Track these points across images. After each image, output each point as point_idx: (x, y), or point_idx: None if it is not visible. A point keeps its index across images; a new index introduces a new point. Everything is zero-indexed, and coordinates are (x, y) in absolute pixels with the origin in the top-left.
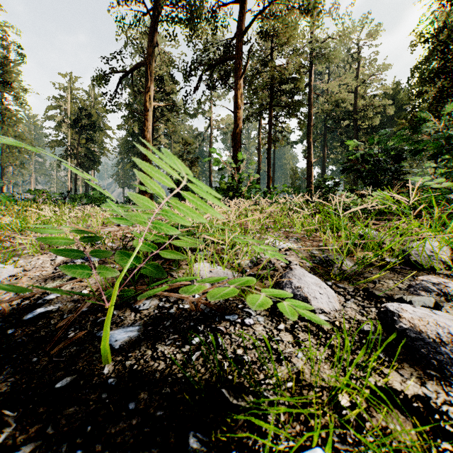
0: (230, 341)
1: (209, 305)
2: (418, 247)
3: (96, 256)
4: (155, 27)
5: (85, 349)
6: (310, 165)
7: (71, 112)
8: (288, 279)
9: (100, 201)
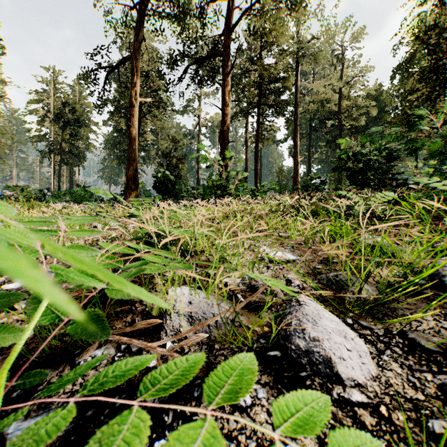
0: None
1: None
2: None
3: None
4: (141, 21)
5: None
6: (296, 163)
7: (55, 107)
8: (300, 327)
9: (83, 198)
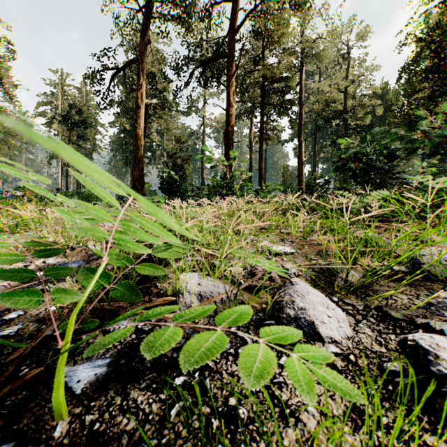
0: (221, 383)
1: (196, 328)
2: (430, 255)
3: (54, 275)
4: (147, 24)
5: (38, 394)
6: (301, 163)
7: (62, 109)
8: (290, 298)
9: (91, 198)
